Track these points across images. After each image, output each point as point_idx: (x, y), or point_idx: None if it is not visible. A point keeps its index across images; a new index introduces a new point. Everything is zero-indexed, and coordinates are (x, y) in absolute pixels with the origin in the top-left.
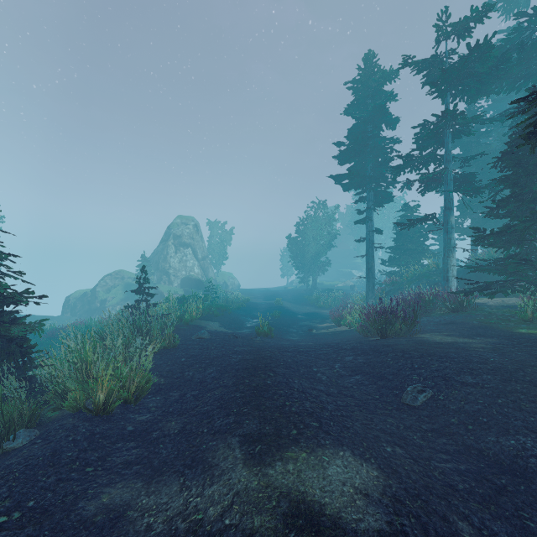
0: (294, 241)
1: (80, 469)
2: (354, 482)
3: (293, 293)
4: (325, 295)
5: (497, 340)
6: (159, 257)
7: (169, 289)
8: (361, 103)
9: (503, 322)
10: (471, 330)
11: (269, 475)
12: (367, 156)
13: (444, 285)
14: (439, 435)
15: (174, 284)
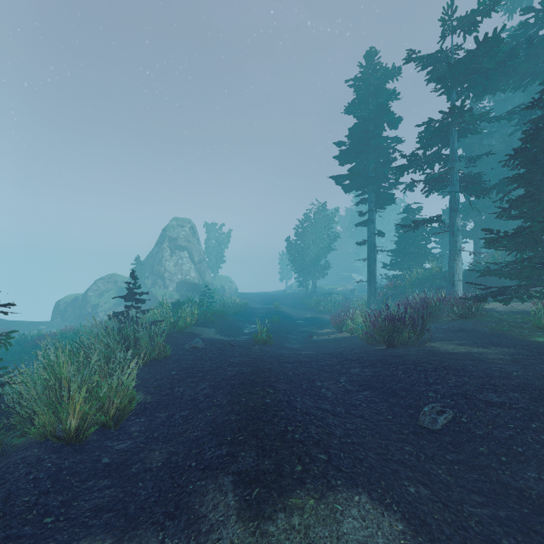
0: (294, 244)
1: (37, 520)
2: (376, 542)
3: (292, 297)
4: (325, 300)
5: (514, 350)
6: (154, 260)
7: (164, 294)
8: (362, 102)
9: (517, 329)
10: (483, 338)
11: (269, 534)
12: (369, 156)
13: (449, 290)
14: (467, 468)
15: (169, 289)
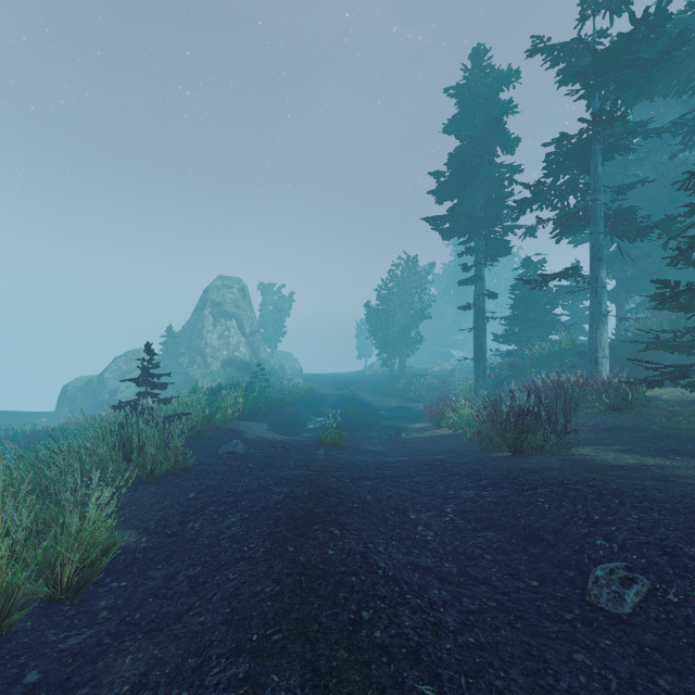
0: (375, 310)
1: None
2: None
3: (373, 380)
4: (417, 383)
5: None
6: (192, 331)
7: (204, 375)
8: (467, 117)
9: None
10: (656, 441)
11: None
12: (476, 190)
13: (591, 370)
14: None
15: (211, 369)
